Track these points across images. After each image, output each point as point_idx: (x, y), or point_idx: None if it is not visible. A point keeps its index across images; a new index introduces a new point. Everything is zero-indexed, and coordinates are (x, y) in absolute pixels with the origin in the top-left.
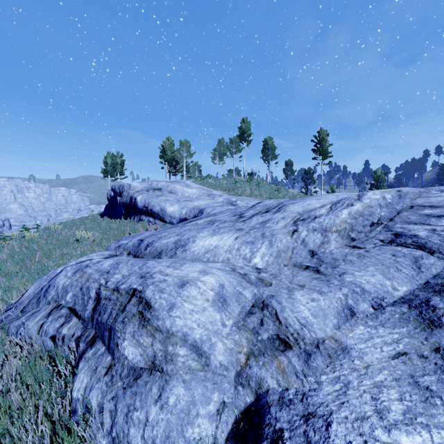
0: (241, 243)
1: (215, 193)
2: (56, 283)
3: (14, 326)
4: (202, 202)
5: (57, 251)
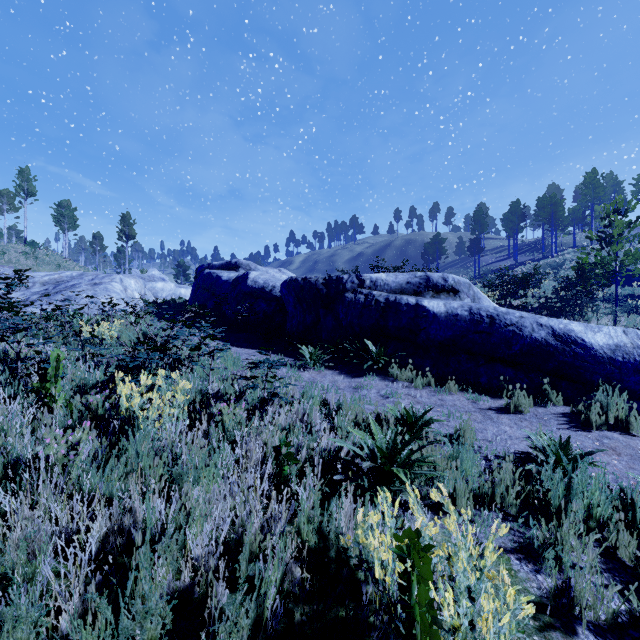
0: None
1: None
2: None
3: None
4: None
5: None
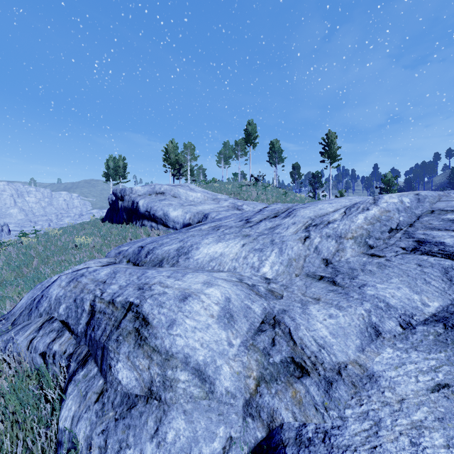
0: (248, 251)
1: (220, 198)
2: (49, 293)
3: (3, 340)
4: (206, 206)
5: (55, 258)
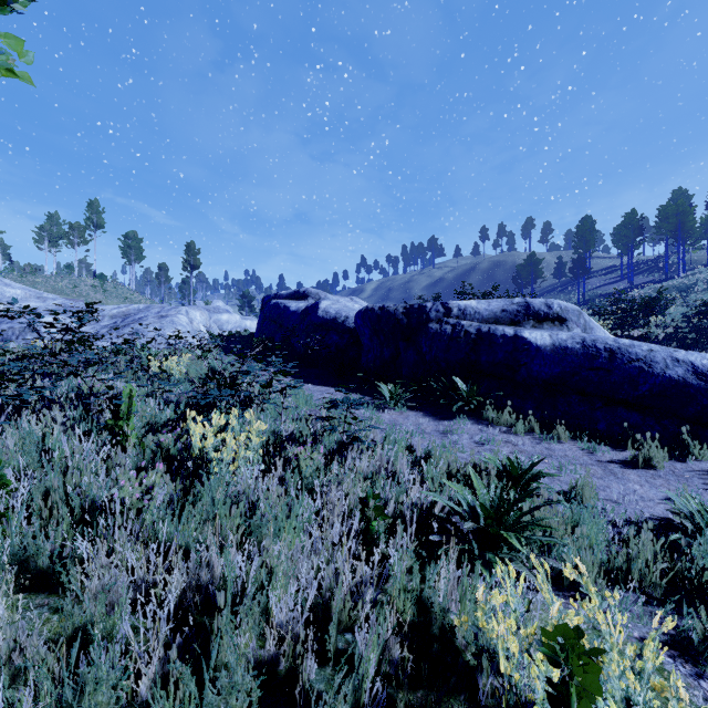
0: (67, 319)
1: (47, 297)
2: None
3: None
4: (32, 304)
5: None
